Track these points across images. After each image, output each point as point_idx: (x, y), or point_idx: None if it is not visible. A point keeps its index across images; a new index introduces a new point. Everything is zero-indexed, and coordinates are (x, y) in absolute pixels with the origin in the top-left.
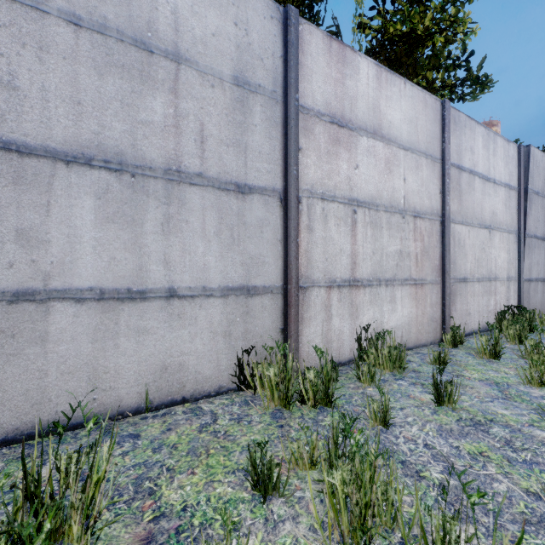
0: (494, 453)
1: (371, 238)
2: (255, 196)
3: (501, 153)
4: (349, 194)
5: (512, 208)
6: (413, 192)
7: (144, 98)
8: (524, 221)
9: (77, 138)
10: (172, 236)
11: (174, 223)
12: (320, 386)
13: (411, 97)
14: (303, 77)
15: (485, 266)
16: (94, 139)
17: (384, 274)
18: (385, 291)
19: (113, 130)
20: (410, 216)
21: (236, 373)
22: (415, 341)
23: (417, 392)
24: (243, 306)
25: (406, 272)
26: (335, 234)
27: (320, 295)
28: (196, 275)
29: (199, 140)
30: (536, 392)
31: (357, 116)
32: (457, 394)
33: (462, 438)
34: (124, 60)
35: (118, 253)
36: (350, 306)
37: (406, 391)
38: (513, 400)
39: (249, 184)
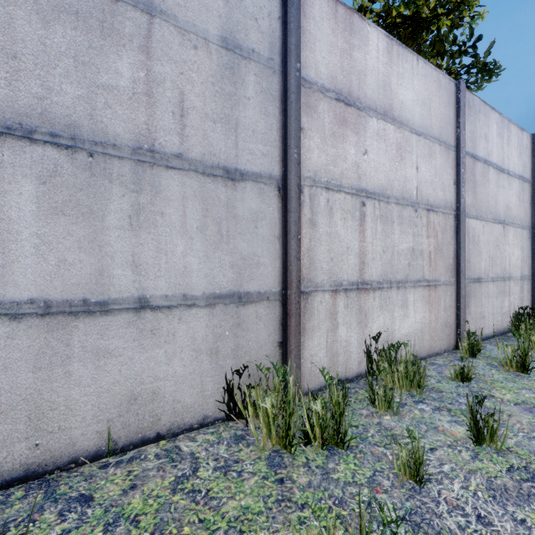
0: None
1: (381, 234)
2: (248, 183)
3: (515, 142)
4: (357, 183)
5: (525, 201)
6: (426, 182)
7: (105, 56)
8: None
9: (11, 103)
10: (143, 232)
11: (145, 216)
12: (330, 421)
13: (424, 76)
14: (305, 44)
15: (500, 265)
16: (36, 105)
17: (395, 275)
18: (396, 294)
19: (63, 95)
20: (422, 210)
21: (224, 399)
22: (429, 349)
23: (446, 423)
24: (234, 317)
25: (419, 273)
26: (341, 230)
27: (324, 300)
28: (174, 280)
29: (178, 112)
30: None
31: (366, 93)
32: (495, 426)
33: (525, 504)
34: (79, 5)
35: (70, 254)
36: (358, 313)
37: (432, 420)
38: None
39: (240, 169)
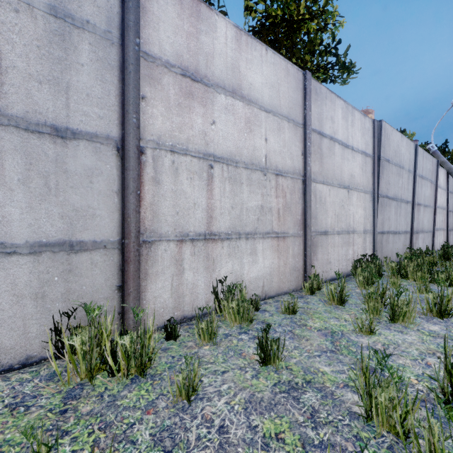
0: (292, 433)
1: (230, 192)
2: (82, 142)
3: (358, 125)
4: (205, 149)
5: (368, 172)
6: (275, 151)
7: None
8: (378, 184)
9: None
10: None
11: None
12: (132, 353)
13: (273, 64)
14: (148, 23)
15: (344, 221)
16: None
17: (244, 228)
18: (245, 244)
19: None
20: (271, 174)
21: (52, 339)
22: (277, 289)
23: (252, 349)
24: (64, 264)
25: (268, 226)
26: (187, 188)
27: (169, 249)
28: None
29: None
30: (364, 342)
31: (213, 73)
32: (290, 349)
33: (267, 412)
34: None
35: None
36: (206, 260)
37: (242, 347)
38: (340, 353)
39: (72, 128)
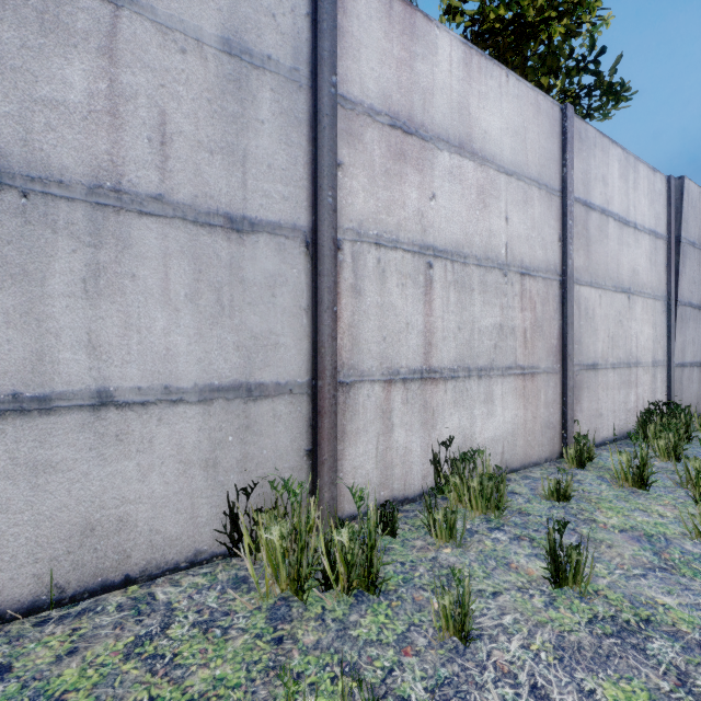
0: None
1: (456, 305)
2: (262, 236)
3: (644, 187)
4: (421, 238)
5: (659, 264)
6: (520, 237)
7: (47, 59)
8: (676, 283)
9: None
10: (104, 301)
11: (108, 279)
12: (357, 557)
13: (517, 97)
14: (345, 50)
15: (623, 347)
16: None
17: (476, 360)
18: (477, 386)
19: None
20: (514, 274)
21: (226, 528)
22: (523, 458)
23: (523, 557)
24: (241, 417)
25: (509, 357)
26: (398, 299)
27: (374, 394)
28: (151, 367)
29: (158, 139)
30: None
31: (433, 119)
32: (587, 560)
33: (600, 669)
34: None
35: None
36: (422, 411)
37: (505, 554)
38: (678, 573)
39: (250, 217)
